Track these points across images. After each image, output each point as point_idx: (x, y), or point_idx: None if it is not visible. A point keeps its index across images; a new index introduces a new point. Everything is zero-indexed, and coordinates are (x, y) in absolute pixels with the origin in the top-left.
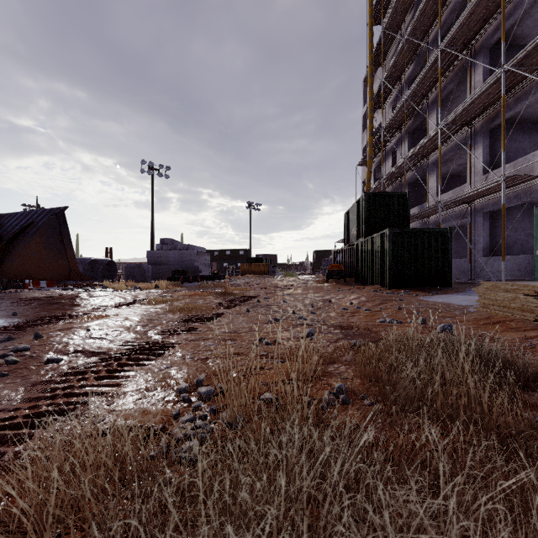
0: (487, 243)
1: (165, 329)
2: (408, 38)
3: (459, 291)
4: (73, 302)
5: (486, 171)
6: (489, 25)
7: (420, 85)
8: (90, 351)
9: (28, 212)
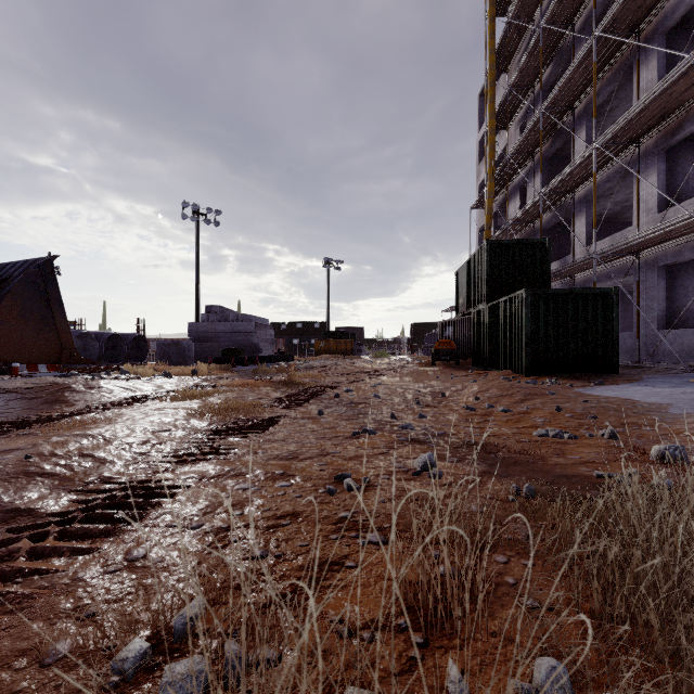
0: (663, 310)
1: (176, 449)
2: (546, 27)
3: (633, 379)
4: (59, 396)
5: (662, 208)
6: None
7: (564, 91)
8: (3, 509)
9: (4, 264)
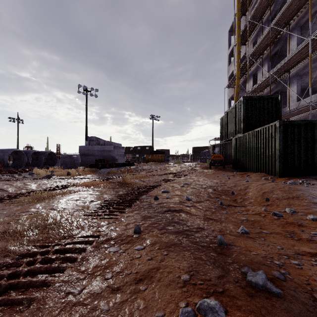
0: None
1: None
2: None
3: None
4: None
5: None
6: None
7: (285, 13)
8: None
9: None
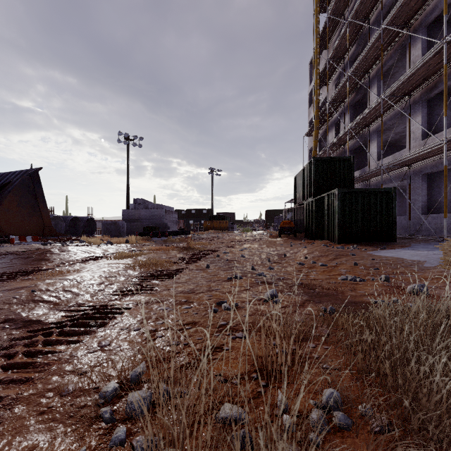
0: (425, 202)
1: (120, 287)
2: (352, 21)
3: (405, 246)
4: (43, 256)
5: (424, 137)
6: (428, 4)
7: (363, 62)
8: (23, 320)
9: (7, 173)
